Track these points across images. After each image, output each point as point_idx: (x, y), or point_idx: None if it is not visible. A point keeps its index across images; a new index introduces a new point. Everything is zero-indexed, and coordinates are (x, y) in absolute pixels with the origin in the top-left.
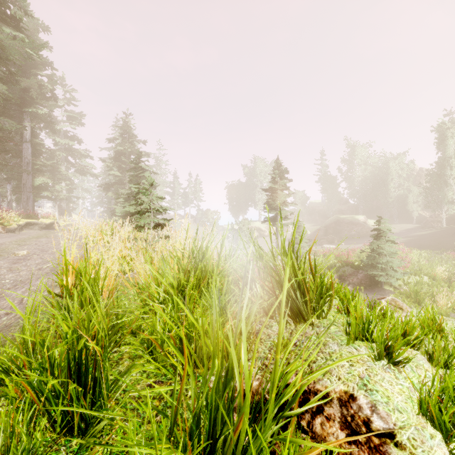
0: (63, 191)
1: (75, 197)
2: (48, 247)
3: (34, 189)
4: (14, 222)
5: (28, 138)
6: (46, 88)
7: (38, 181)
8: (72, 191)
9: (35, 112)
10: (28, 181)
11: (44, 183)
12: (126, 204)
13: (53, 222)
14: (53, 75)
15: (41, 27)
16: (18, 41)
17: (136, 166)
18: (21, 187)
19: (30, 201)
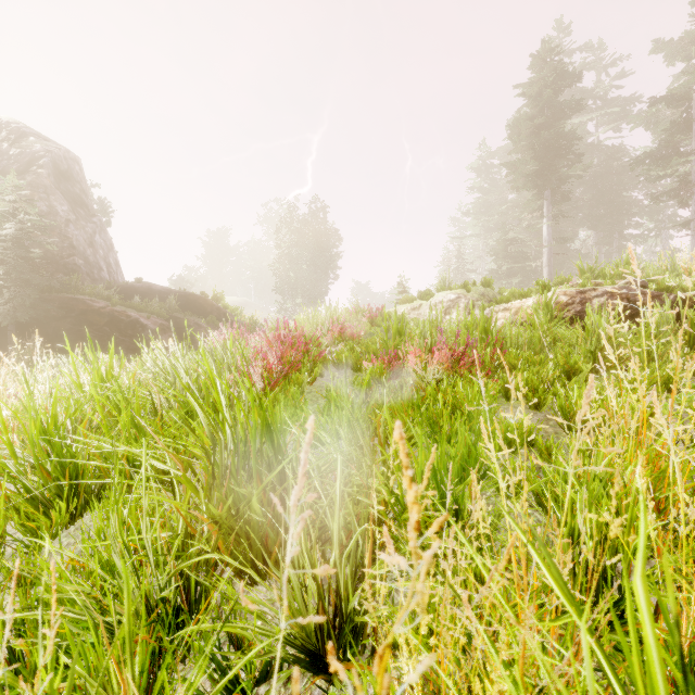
0: None
1: None
2: None
3: None
4: None
5: None
6: None
7: None
8: None
9: None
10: None
11: None
12: None
13: None
14: None
15: None
16: None
17: None
18: None
19: None
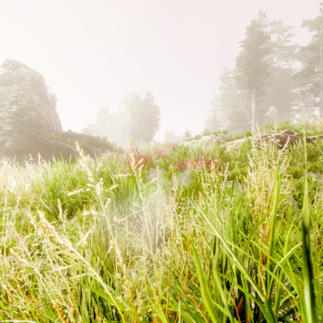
0: None
1: None
2: None
3: None
4: None
5: None
6: None
7: None
8: None
9: None
10: None
11: None
12: None
13: None
14: None
15: None
16: None
17: None
18: None
19: None
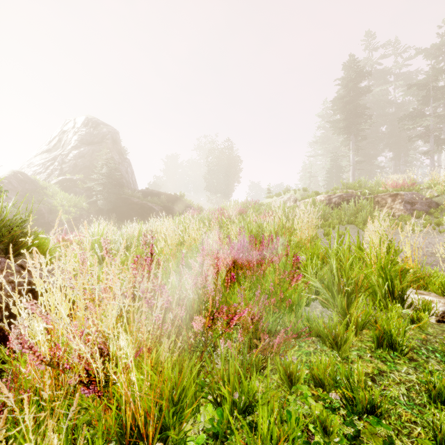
0: None
1: None
2: None
3: None
4: None
5: None
6: None
7: None
8: None
9: None
10: None
11: None
12: None
13: None
14: None
15: None
16: None
17: None
18: None
19: None
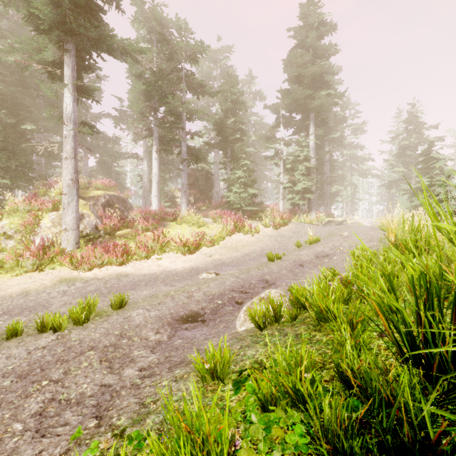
0: (348, 194)
1: (357, 199)
2: (357, 232)
3: (330, 196)
4: (322, 220)
5: (327, 158)
6: (339, 116)
7: (333, 189)
8: (354, 194)
9: (332, 137)
10: (327, 190)
11: (337, 190)
12: (413, 199)
13: (343, 220)
14: (344, 103)
15: (335, 70)
16: (330, 97)
17: (426, 157)
18: (323, 195)
19: (328, 205)
